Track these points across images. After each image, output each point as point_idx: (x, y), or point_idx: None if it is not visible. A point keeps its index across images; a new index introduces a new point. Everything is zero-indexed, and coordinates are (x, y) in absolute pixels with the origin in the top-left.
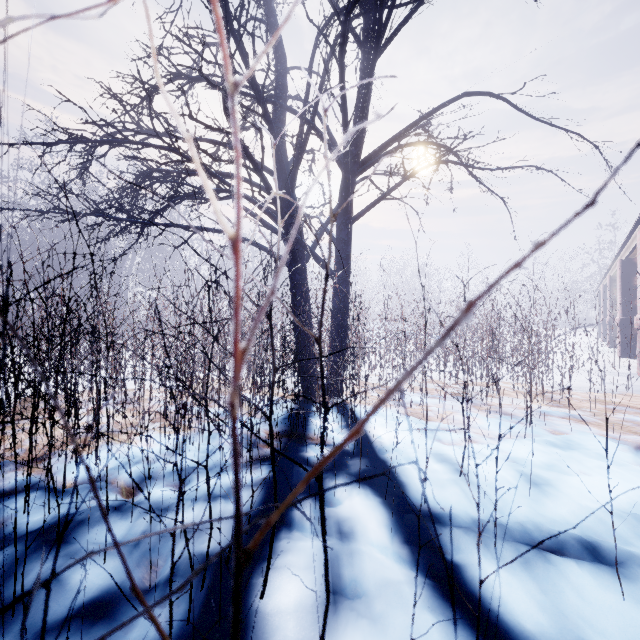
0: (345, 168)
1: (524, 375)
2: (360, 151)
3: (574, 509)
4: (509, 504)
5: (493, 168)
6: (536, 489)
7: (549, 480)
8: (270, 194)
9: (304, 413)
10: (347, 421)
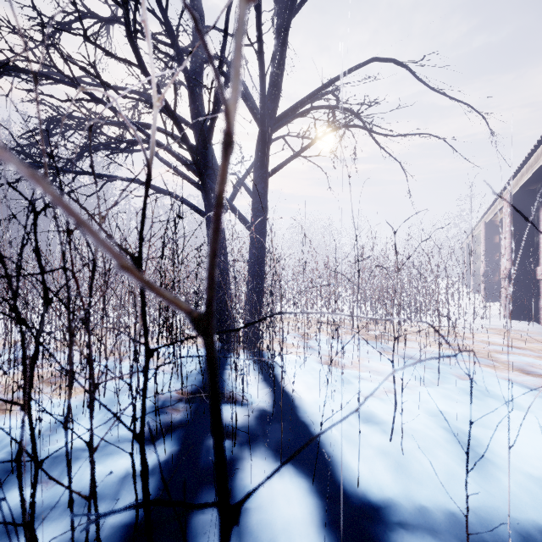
0: (262, 121)
1: (416, 318)
2: (276, 107)
3: (520, 482)
4: (451, 481)
5: (393, 135)
6: (472, 455)
7: (480, 441)
8: (184, 140)
9: (220, 366)
10: (264, 374)
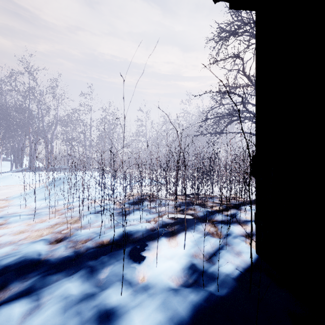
0: None
1: None
2: None
3: None
4: None
5: None
6: None
7: None
8: None
9: None
10: None
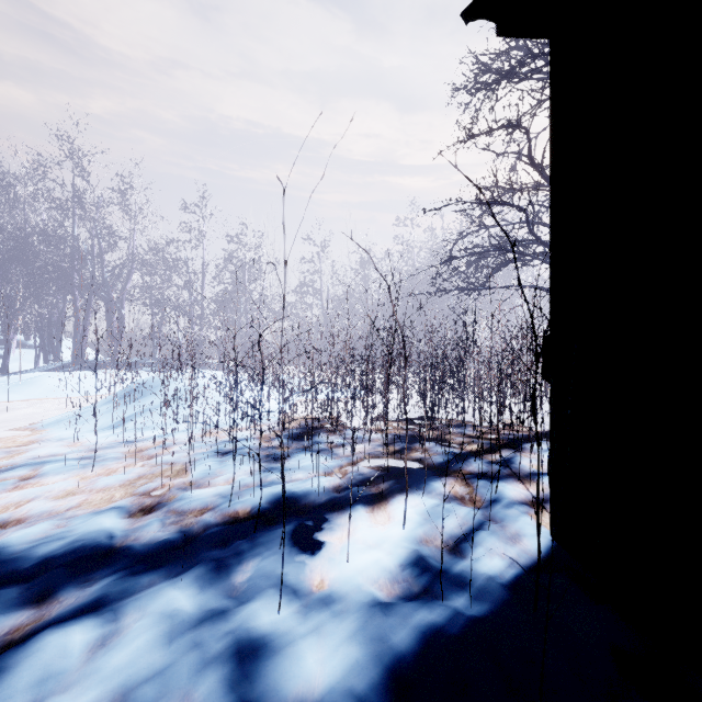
0: None
1: None
2: None
3: None
4: None
5: None
6: None
7: None
8: None
9: None
10: None
